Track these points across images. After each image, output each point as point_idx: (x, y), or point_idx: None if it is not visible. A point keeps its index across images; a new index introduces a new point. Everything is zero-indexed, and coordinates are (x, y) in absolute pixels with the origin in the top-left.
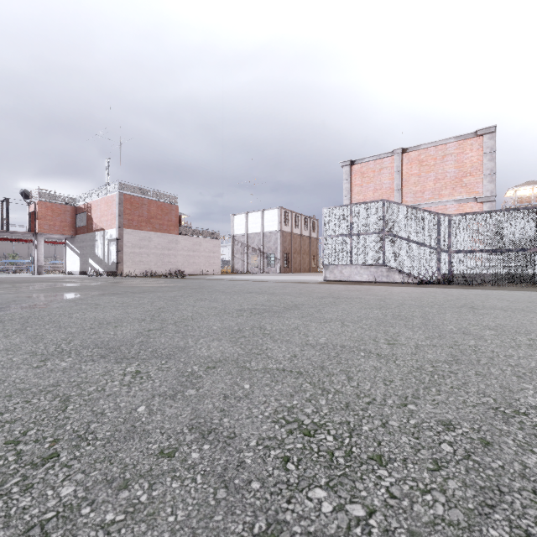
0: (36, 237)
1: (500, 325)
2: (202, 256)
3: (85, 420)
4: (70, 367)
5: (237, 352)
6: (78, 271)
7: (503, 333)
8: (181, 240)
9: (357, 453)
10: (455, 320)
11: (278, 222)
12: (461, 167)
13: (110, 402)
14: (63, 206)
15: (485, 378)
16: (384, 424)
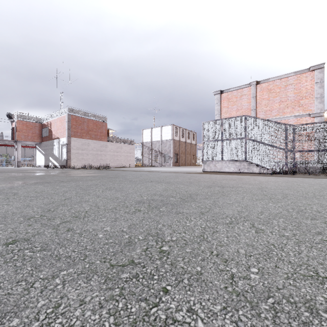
0: (16, 143)
1: None
2: (122, 155)
3: None
4: None
5: None
6: (43, 165)
7: None
8: (109, 145)
9: None
10: None
11: (171, 134)
12: (299, 93)
13: None
14: (33, 123)
15: None
16: None
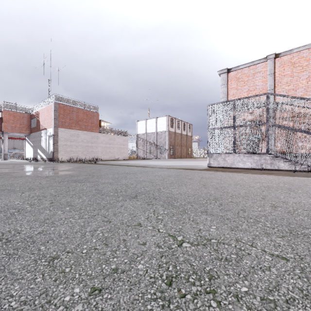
0: (3, 134)
1: None
2: (115, 147)
3: None
4: None
5: None
6: (32, 157)
7: None
8: (101, 136)
9: None
10: None
11: (167, 125)
12: None
13: None
14: (21, 114)
15: None
16: None
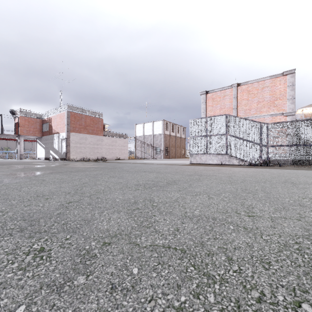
0: (19, 137)
1: None
2: (117, 148)
3: None
4: None
5: (131, 225)
6: (44, 157)
7: None
8: (105, 139)
9: None
10: (286, 193)
11: (162, 129)
12: (274, 94)
13: None
14: (35, 119)
15: None
16: None
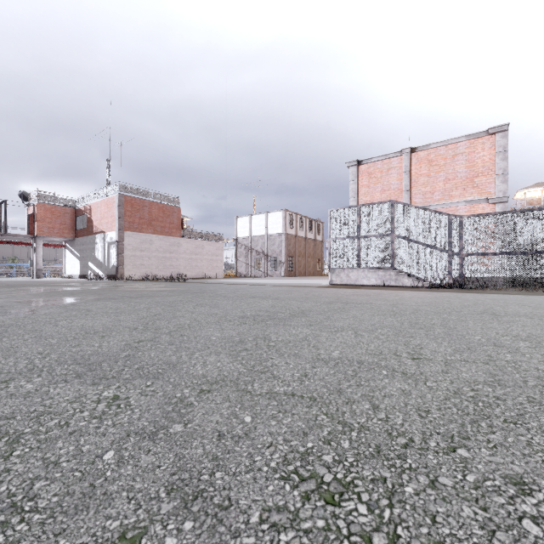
0: (35, 239)
1: (533, 336)
2: (205, 259)
3: (29, 475)
4: (36, 391)
5: (238, 370)
6: (78, 274)
7: (540, 345)
8: (183, 243)
9: (406, 538)
10: (480, 328)
11: (283, 225)
12: (473, 167)
13: (70, 444)
14: (62, 208)
15: (542, 407)
16: (433, 483)
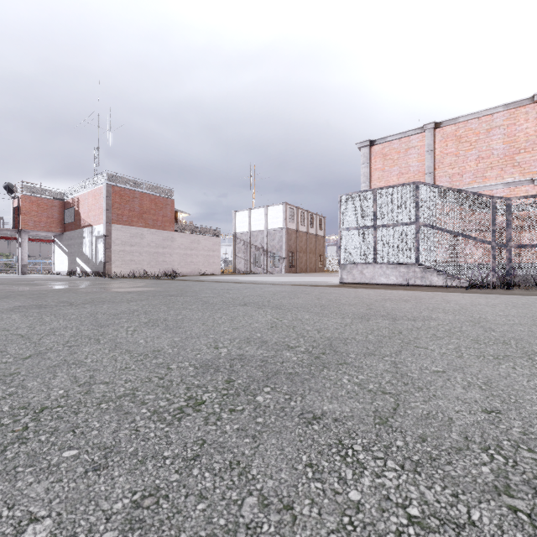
0: (20, 234)
1: None
2: (201, 255)
3: None
4: None
5: None
6: (66, 271)
7: None
8: (177, 237)
9: None
10: None
11: (283, 219)
12: (513, 142)
13: None
14: (50, 201)
15: None
16: None
